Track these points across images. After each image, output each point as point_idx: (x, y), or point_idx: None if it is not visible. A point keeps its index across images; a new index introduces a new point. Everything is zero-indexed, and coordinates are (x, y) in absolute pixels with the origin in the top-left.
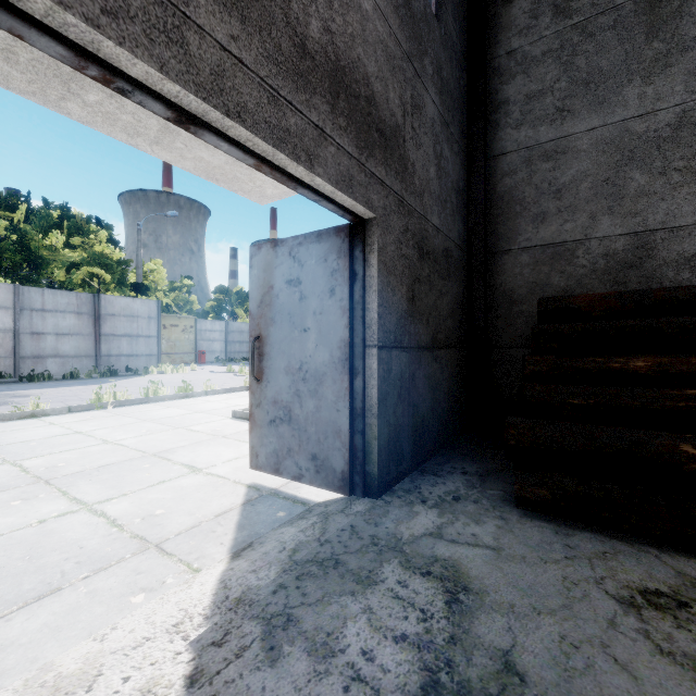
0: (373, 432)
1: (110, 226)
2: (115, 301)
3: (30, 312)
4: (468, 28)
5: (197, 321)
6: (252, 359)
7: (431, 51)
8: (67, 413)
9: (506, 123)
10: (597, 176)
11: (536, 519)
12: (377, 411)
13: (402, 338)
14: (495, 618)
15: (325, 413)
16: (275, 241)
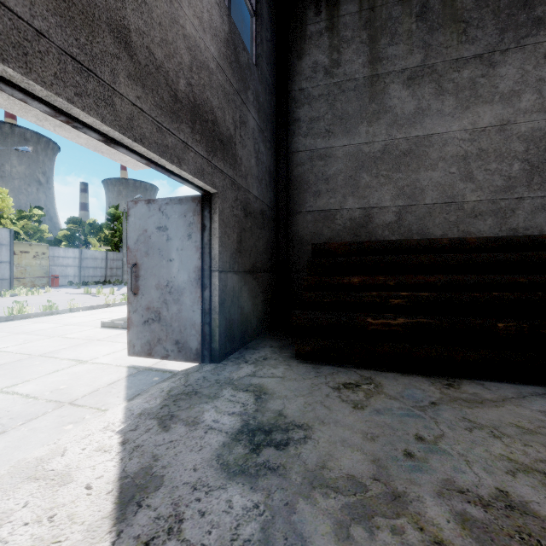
0: (216, 323)
1: None
2: None
3: None
4: (276, 68)
5: (49, 248)
6: (131, 279)
7: (252, 86)
8: None
9: (299, 133)
10: (346, 173)
11: (305, 363)
12: (219, 310)
13: (234, 266)
14: (277, 401)
15: (185, 313)
16: (148, 200)
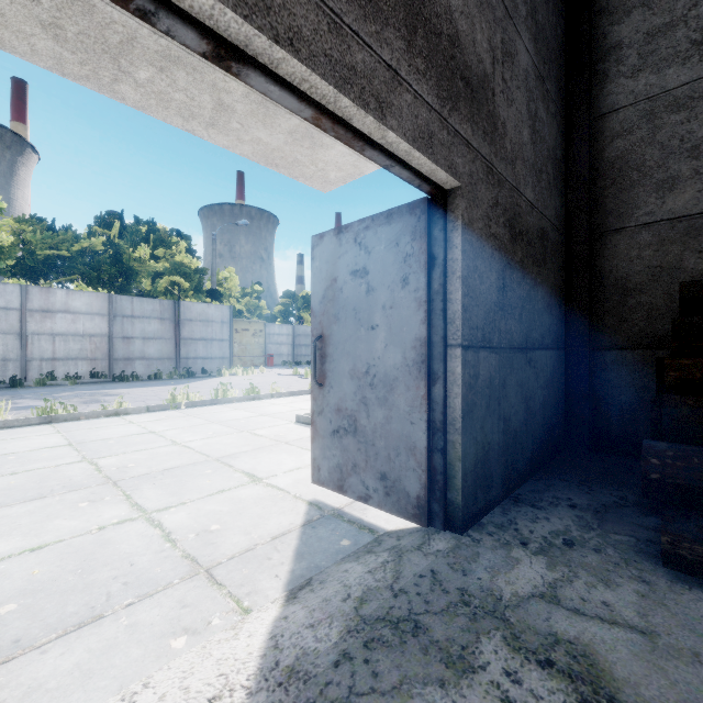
0: (457, 451)
1: (188, 237)
2: (193, 307)
3: (122, 318)
4: None
5: (266, 325)
6: (314, 361)
7: None
8: (146, 412)
9: (617, 72)
10: None
11: (698, 587)
12: (462, 426)
13: (491, 336)
14: None
15: (397, 426)
16: (339, 228)
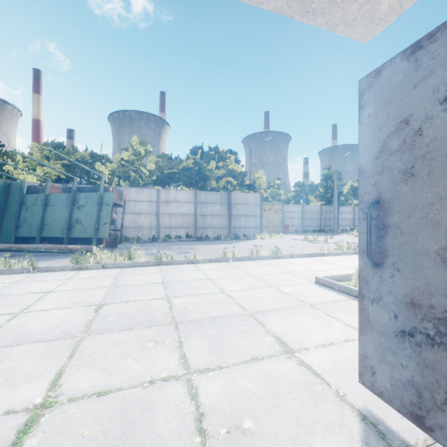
0: None
1: (236, 153)
2: (238, 196)
3: (201, 204)
4: None
5: (283, 206)
6: (368, 234)
7: None
8: (208, 263)
9: None
10: None
11: None
12: None
13: None
14: None
15: None
16: (413, 45)
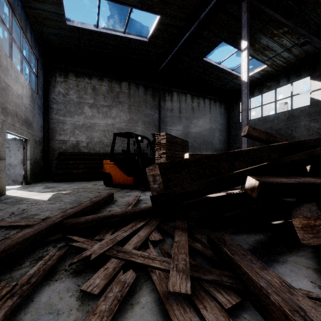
0: (29, 174)
1: None
2: None
3: None
4: (43, 88)
5: None
6: None
7: (37, 102)
8: None
9: (53, 112)
10: (71, 129)
11: (57, 182)
12: (29, 170)
13: (32, 158)
14: (51, 186)
15: (17, 172)
16: None
